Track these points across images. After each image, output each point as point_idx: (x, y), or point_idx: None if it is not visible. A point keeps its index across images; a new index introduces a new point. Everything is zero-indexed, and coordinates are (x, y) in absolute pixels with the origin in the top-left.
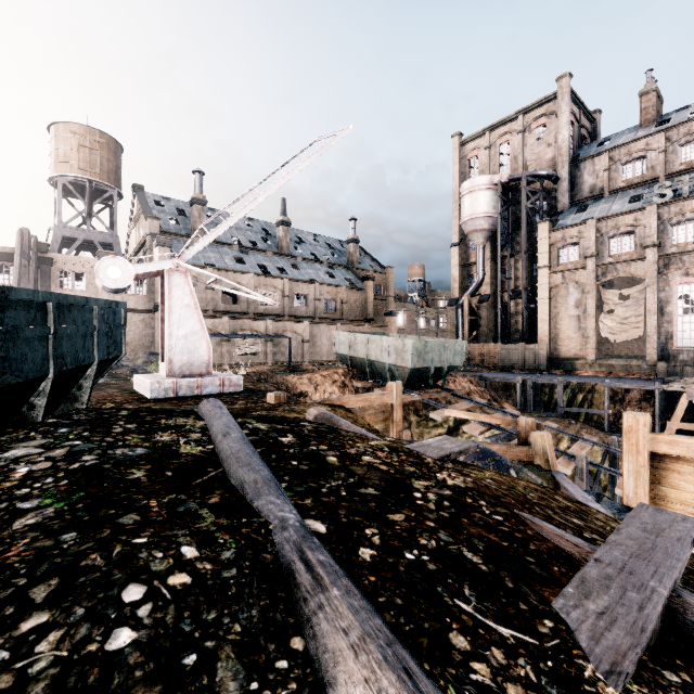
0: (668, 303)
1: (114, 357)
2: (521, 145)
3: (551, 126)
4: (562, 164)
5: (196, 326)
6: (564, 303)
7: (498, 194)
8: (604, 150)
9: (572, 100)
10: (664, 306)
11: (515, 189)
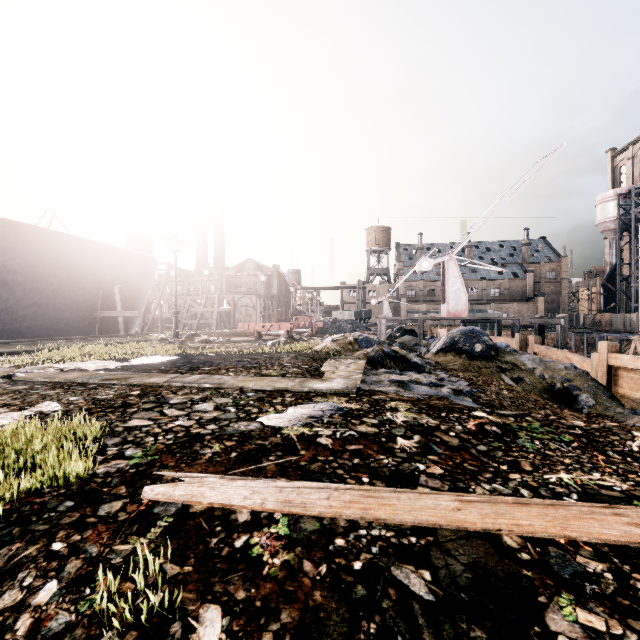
0: None
1: (370, 317)
2: None
3: None
4: None
5: (389, 311)
6: None
7: (617, 204)
8: None
9: None
10: None
11: None
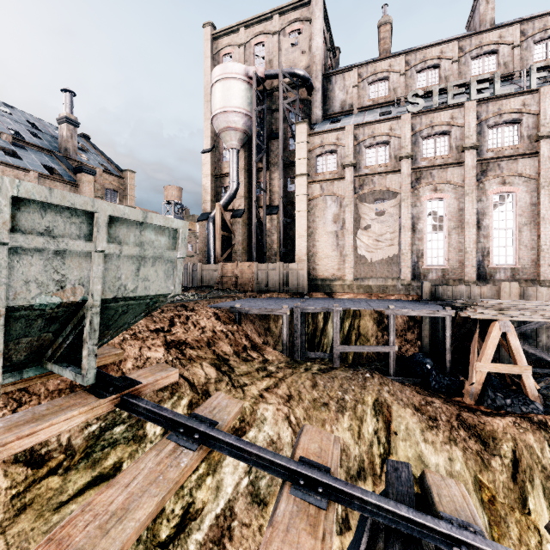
0: (419, 219)
1: None
2: (276, 48)
3: (305, 32)
4: (316, 73)
5: None
6: (322, 217)
7: (253, 87)
8: (354, 65)
9: (323, 14)
10: (416, 222)
11: (270, 95)
